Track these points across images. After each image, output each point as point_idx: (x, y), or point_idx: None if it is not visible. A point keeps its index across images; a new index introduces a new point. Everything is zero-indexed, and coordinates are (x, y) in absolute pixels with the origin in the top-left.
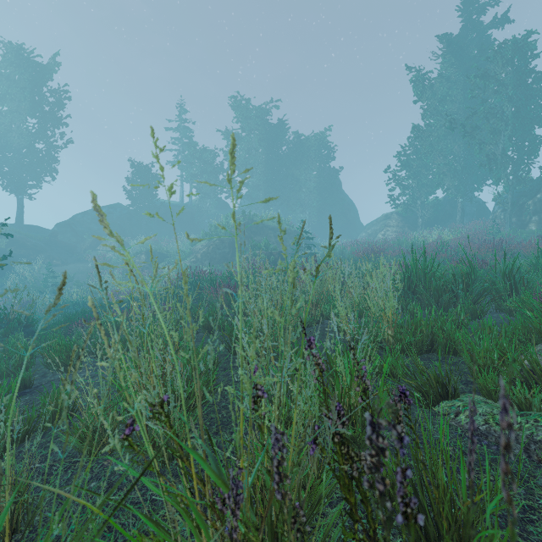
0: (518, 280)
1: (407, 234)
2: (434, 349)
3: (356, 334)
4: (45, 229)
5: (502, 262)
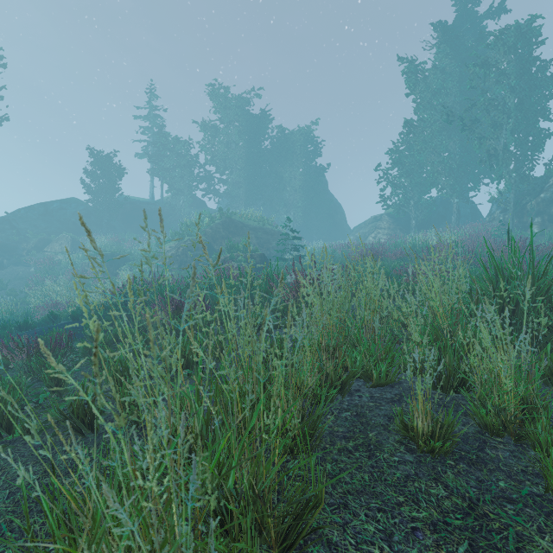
0: None
1: (401, 236)
2: None
3: None
4: None
5: None
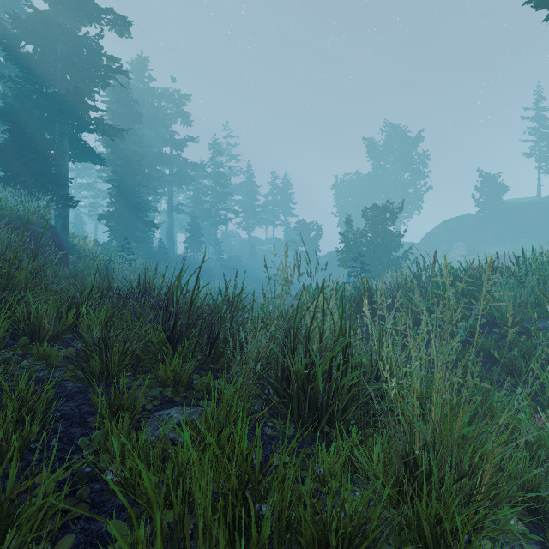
0: None
1: None
2: None
3: None
4: (411, 243)
5: None
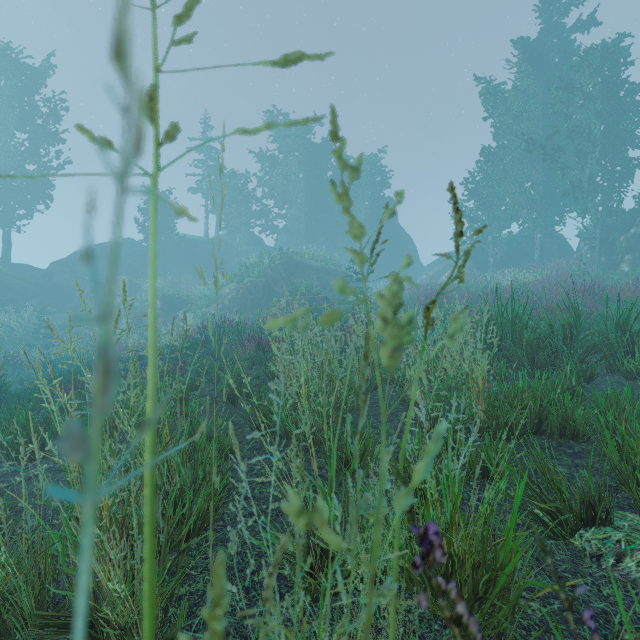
0: (636, 332)
1: (476, 276)
2: (543, 430)
3: (435, 411)
4: (38, 269)
5: (615, 309)
